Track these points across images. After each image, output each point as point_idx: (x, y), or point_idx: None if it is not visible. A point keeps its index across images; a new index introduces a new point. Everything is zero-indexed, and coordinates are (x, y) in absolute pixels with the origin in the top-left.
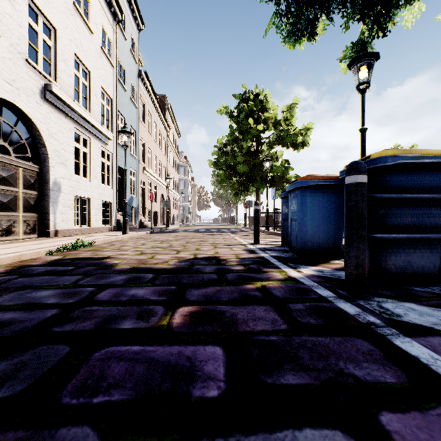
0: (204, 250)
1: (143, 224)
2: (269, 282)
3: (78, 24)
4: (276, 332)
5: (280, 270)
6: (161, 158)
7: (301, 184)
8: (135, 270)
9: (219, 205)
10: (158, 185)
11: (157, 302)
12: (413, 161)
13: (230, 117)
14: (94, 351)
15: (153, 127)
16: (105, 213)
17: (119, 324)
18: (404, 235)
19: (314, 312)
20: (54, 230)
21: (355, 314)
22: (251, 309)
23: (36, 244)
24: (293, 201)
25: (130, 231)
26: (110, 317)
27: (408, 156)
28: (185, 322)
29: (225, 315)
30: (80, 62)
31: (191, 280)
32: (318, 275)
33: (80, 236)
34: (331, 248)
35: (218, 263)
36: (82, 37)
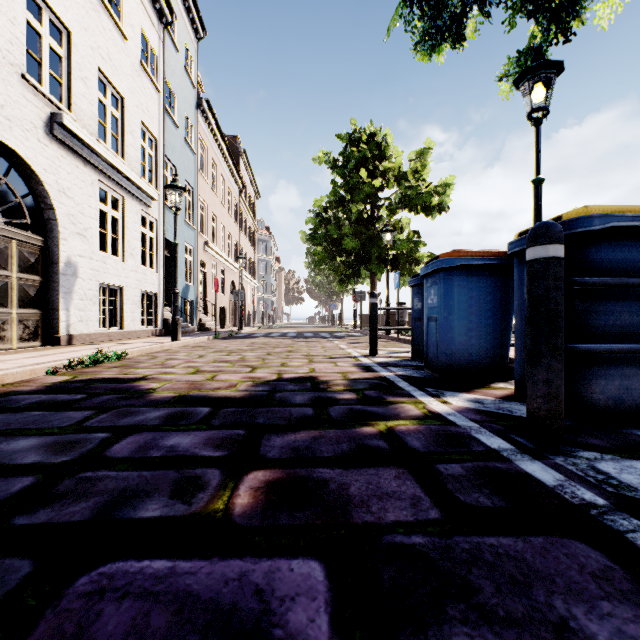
0: (293, 366)
1: (204, 325)
2: (399, 422)
3: (104, 25)
4: (422, 526)
5: (415, 400)
6: (231, 228)
7: (445, 263)
8: (182, 400)
9: (316, 298)
10: (227, 268)
11: (211, 460)
12: (634, 224)
13: (333, 168)
14: (78, 574)
15: (219, 183)
16: (146, 310)
17: (137, 508)
18: (624, 345)
19: (483, 481)
20: (66, 335)
21: (555, 485)
22: (372, 474)
23: (34, 356)
24: (431, 290)
25: (184, 336)
26: (124, 492)
27: (626, 215)
28: (257, 504)
29: (328, 489)
30: (108, 82)
31: (272, 419)
32: (476, 410)
33: (106, 344)
34: (491, 363)
35: (315, 388)
36: (110, 45)
